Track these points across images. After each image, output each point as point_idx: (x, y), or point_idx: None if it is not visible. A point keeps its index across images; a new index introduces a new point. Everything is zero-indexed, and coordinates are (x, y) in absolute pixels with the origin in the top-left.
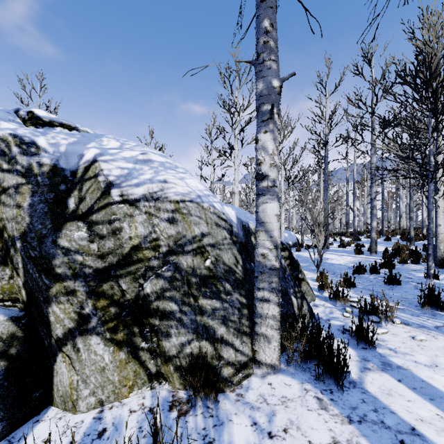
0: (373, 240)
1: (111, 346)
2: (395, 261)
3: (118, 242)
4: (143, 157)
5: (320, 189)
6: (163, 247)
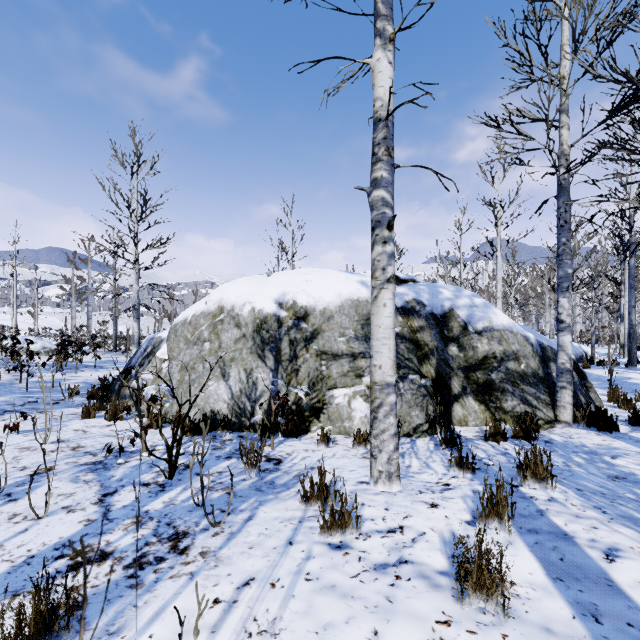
0: None
1: (477, 402)
2: None
3: (475, 353)
4: (472, 303)
5: (625, 281)
6: (498, 357)
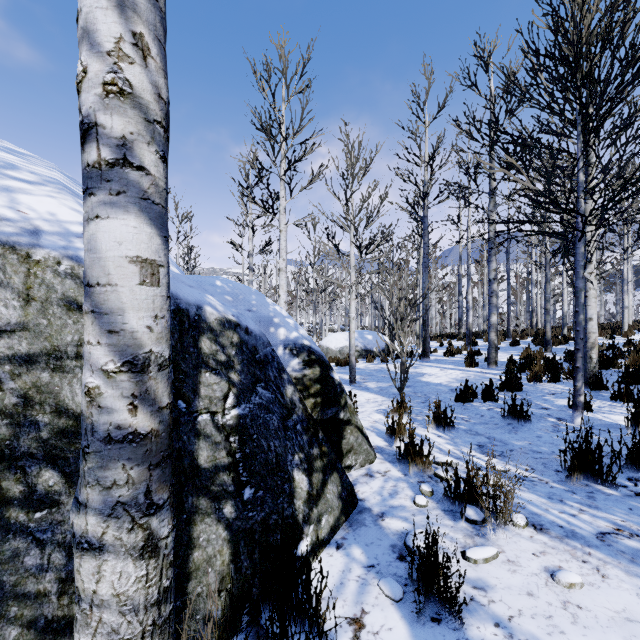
0: (492, 344)
1: None
2: (523, 377)
3: None
4: None
5: (420, 268)
6: None
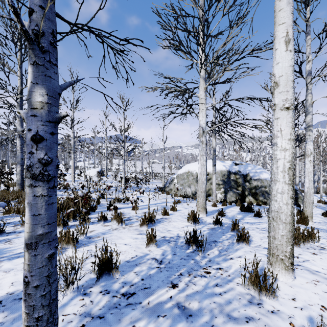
0: None
1: (252, 197)
2: None
3: (253, 185)
4: (255, 171)
5: None
6: (259, 186)
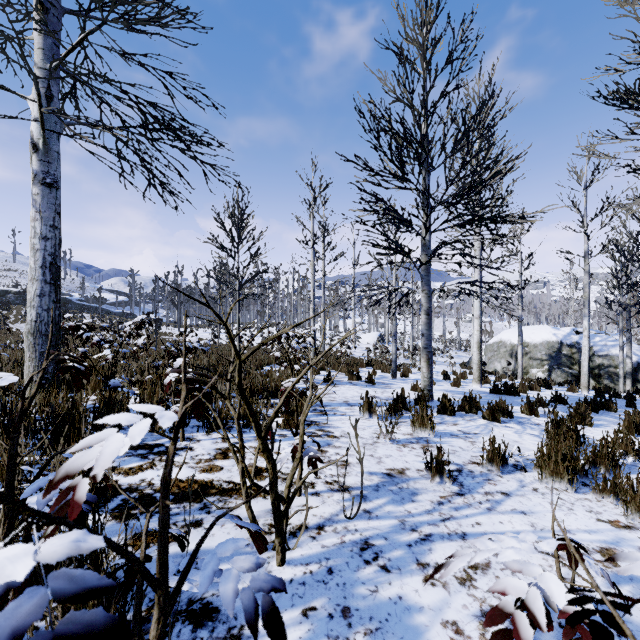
0: None
1: (593, 381)
2: None
3: (595, 363)
4: (605, 344)
5: None
6: (605, 365)
